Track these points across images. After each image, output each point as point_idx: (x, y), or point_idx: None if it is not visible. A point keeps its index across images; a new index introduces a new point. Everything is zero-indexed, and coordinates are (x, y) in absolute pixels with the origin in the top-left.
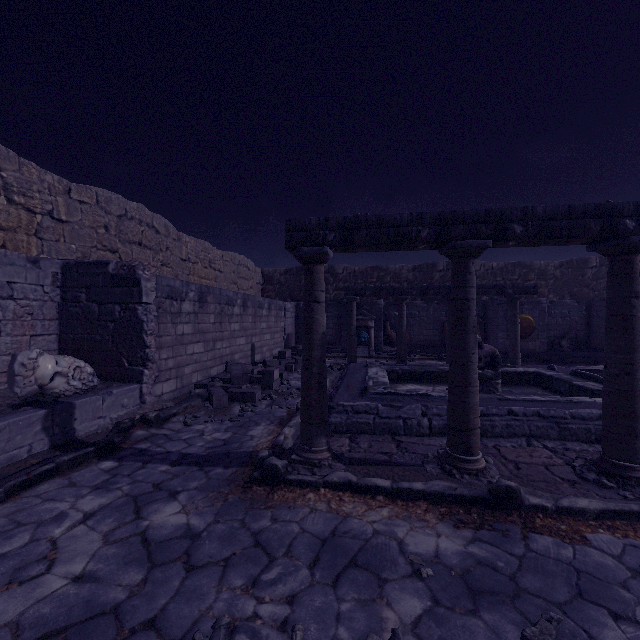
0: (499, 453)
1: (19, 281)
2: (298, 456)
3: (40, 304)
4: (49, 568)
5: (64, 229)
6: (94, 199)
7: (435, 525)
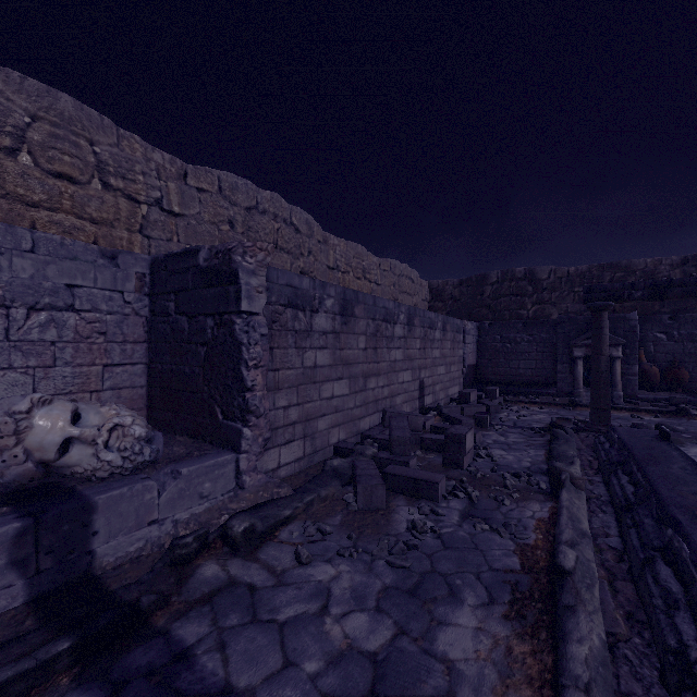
0: None
1: (85, 284)
2: None
3: (118, 319)
4: None
5: (178, 225)
6: (216, 186)
7: None
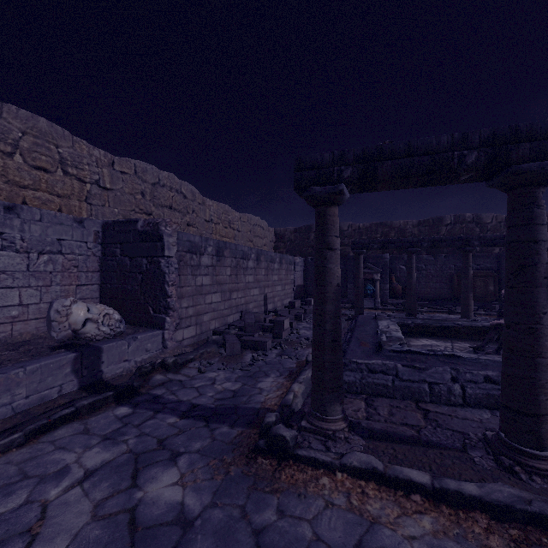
0: None
1: (67, 238)
2: (309, 423)
3: (84, 258)
4: None
5: (109, 196)
6: (133, 170)
7: None
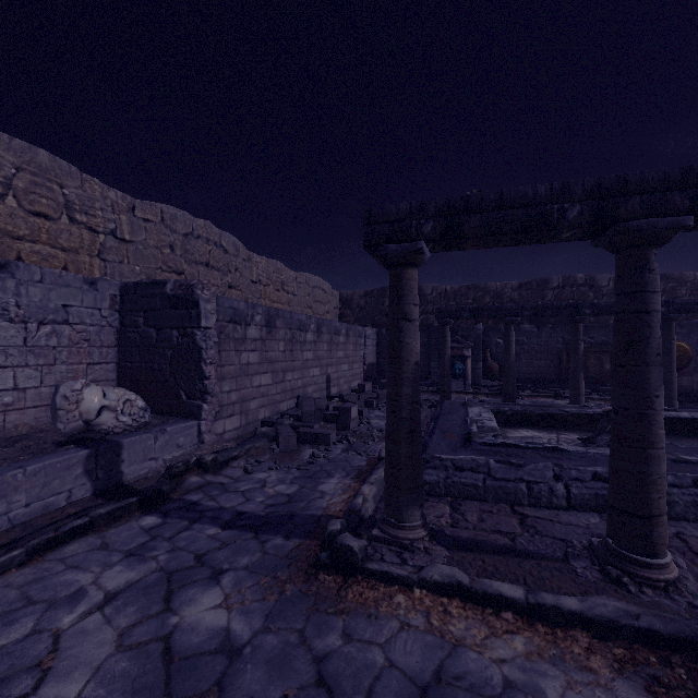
0: (688, 548)
1: (75, 304)
2: (381, 532)
3: (97, 329)
4: (37, 685)
5: (128, 249)
6: (159, 217)
7: (610, 683)
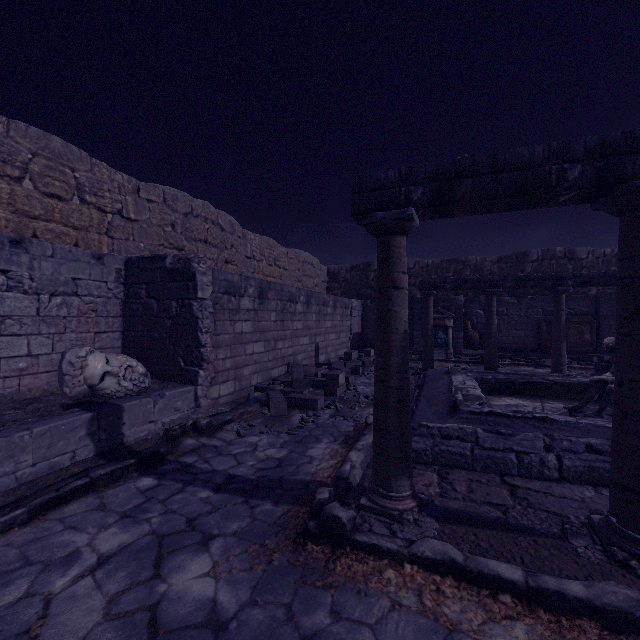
0: None
1: (83, 277)
2: (370, 501)
3: (104, 301)
4: None
5: (133, 228)
6: (161, 197)
7: None
